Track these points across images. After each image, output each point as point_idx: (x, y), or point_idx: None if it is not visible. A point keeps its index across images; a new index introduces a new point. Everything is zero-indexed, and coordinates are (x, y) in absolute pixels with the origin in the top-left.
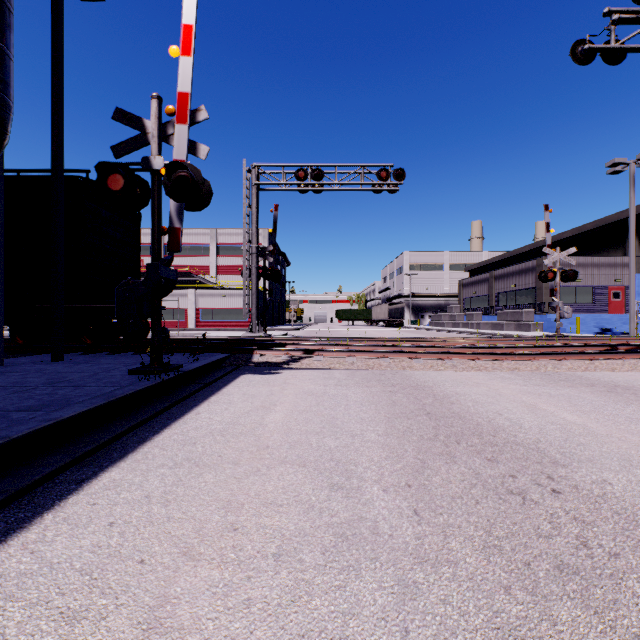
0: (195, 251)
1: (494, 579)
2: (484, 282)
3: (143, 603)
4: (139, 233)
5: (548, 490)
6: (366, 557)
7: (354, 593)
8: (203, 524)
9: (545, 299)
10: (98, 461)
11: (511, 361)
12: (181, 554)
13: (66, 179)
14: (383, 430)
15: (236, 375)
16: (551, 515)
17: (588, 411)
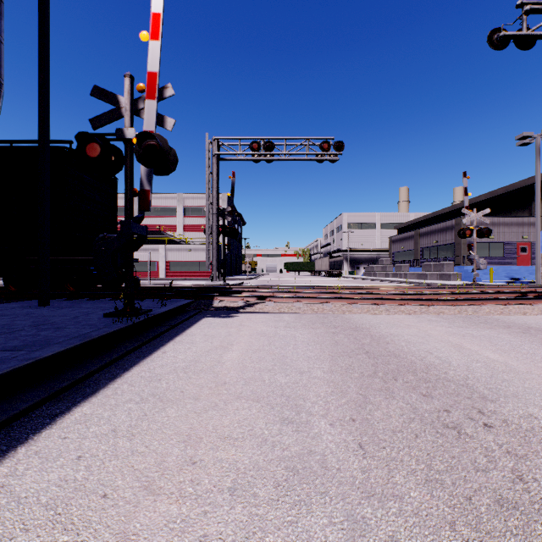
0: (165, 212)
1: (438, 514)
2: (411, 238)
3: (103, 540)
4: (116, 196)
5: (480, 424)
6: (316, 491)
7: (306, 529)
8: (164, 458)
9: (463, 253)
10: (72, 396)
11: (436, 306)
12: (142, 488)
13: (52, 149)
14: (328, 367)
15: (198, 318)
16: (486, 449)
17: (508, 350)
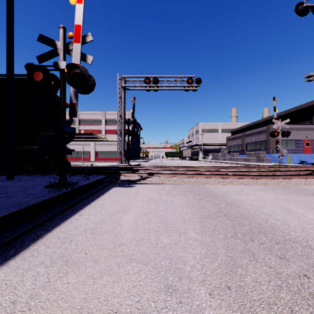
0: (94, 122)
1: None
2: (239, 138)
3: None
4: None
5: None
6: None
7: None
8: None
9: (271, 146)
10: None
11: (262, 179)
12: None
13: (18, 79)
14: (199, 229)
15: (110, 187)
16: None
17: None
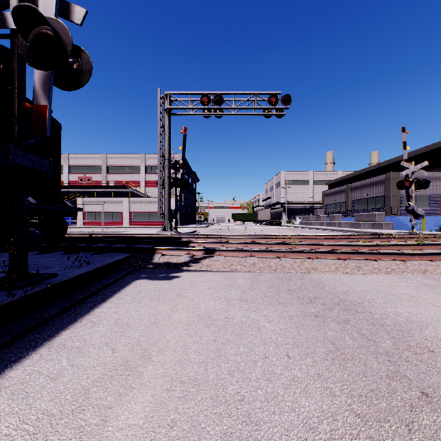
0: (129, 170)
1: None
2: (342, 192)
3: None
4: (59, 142)
5: None
6: None
7: None
8: None
9: (392, 204)
10: None
11: (413, 261)
12: None
13: None
14: None
15: (128, 281)
16: None
17: None
